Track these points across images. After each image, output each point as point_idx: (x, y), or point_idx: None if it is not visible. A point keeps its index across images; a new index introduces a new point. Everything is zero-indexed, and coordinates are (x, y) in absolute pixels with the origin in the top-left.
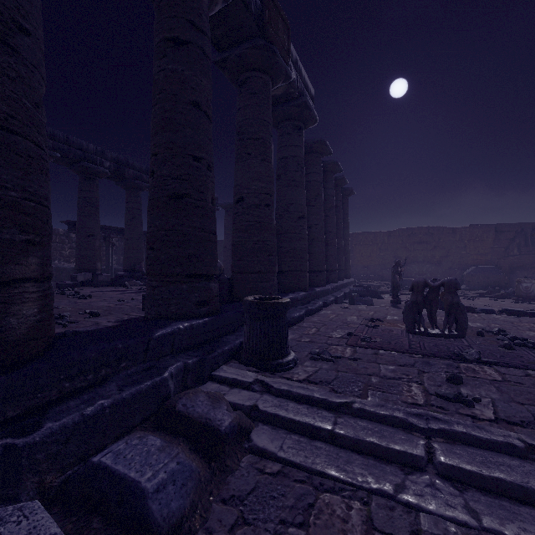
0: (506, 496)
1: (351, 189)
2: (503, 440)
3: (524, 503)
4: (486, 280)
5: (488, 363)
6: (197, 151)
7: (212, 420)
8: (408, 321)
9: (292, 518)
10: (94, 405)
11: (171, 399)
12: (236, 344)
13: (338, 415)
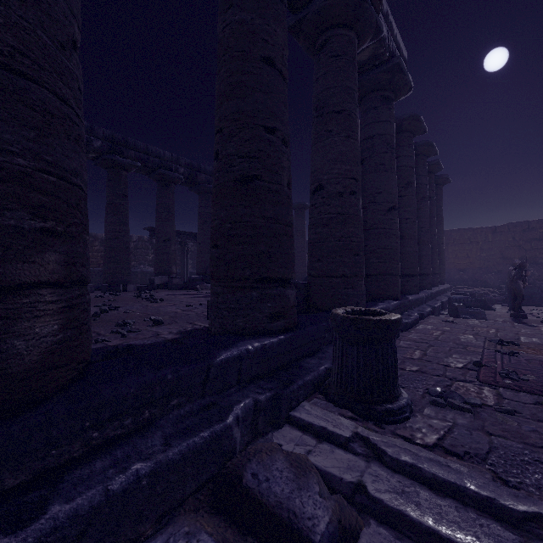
0: None
1: (446, 176)
2: None
3: None
4: None
5: None
6: (270, 120)
7: (298, 515)
8: None
9: None
10: (127, 472)
11: (236, 460)
12: (320, 372)
13: (527, 539)
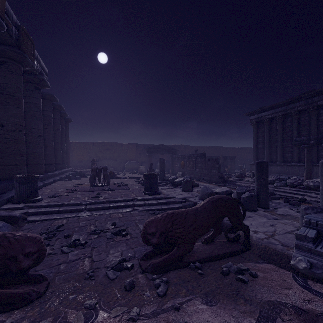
0: (100, 210)
1: (70, 119)
2: (102, 201)
3: (103, 210)
4: (133, 167)
5: (111, 190)
6: None
7: (12, 214)
8: (91, 182)
9: (47, 225)
10: None
11: None
12: (9, 197)
13: (61, 207)
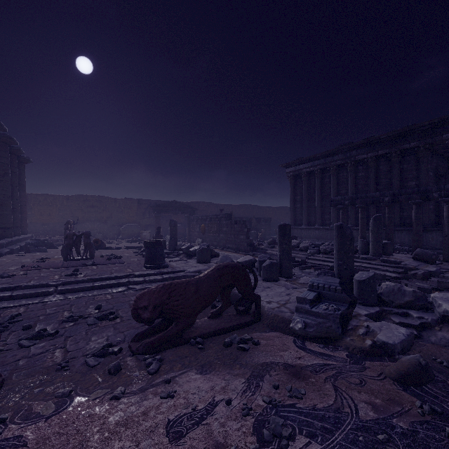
0: (78, 291)
1: (28, 158)
2: (82, 279)
3: (82, 291)
4: (133, 232)
5: (95, 265)
6: None
7: None
8: (64, 254)
9: None
10: None
11: None
12: None
13: (14, 291)
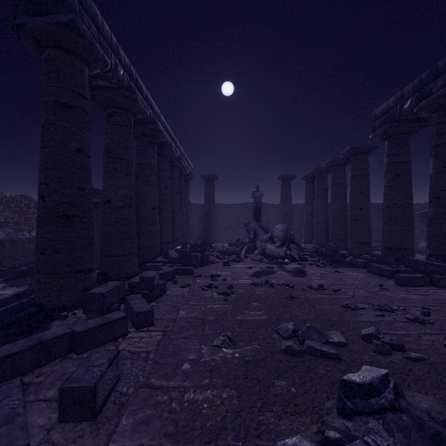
0: None
1: None
2: None
3: None
4: None
5: None
6: None
7: None
8: None
9: None
10: None
11: None
12: None
13: None
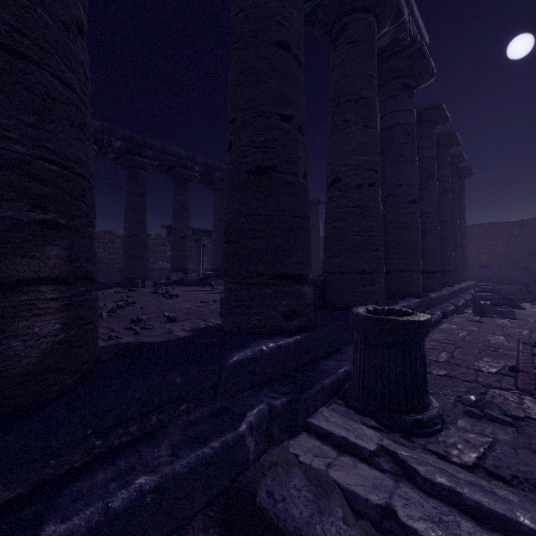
0: None
1: (469, 168)
2: None
3: None
4: None
5: None
6: (285, 108)
7: None
8: None
9: None
10: (130, 487)
11: (250, 473)
12: (339, 375)
13: None
